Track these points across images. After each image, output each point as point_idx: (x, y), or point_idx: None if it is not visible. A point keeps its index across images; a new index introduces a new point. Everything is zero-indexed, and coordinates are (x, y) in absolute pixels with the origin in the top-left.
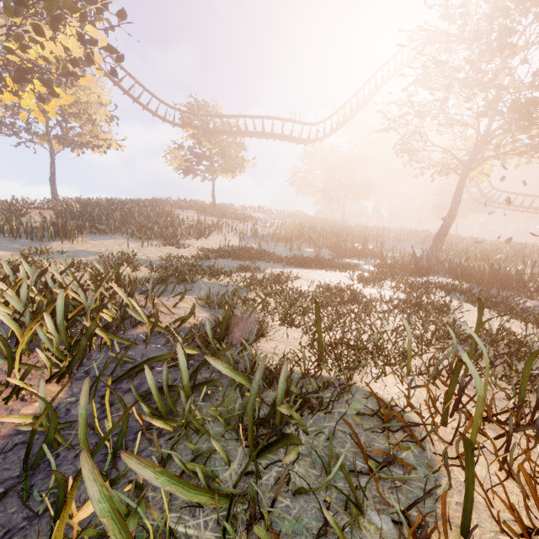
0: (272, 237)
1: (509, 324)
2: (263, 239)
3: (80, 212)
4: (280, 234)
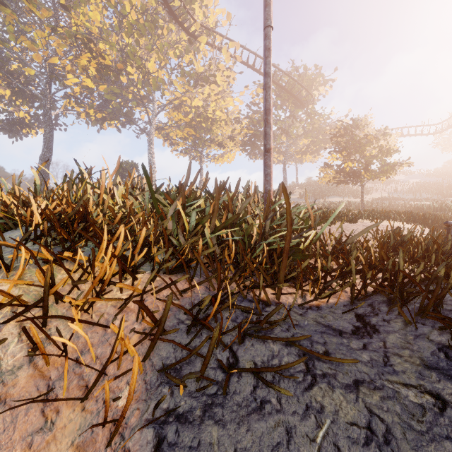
0: (406, 192)
1: None
2: (400, 193)
3: (311, 189)
4: (412, 189)
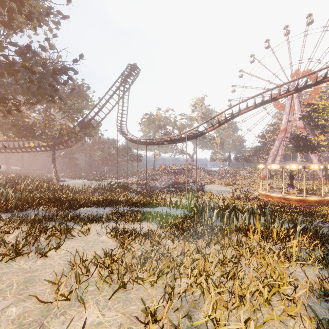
0: None
1: (134, 225)
2: None
3: None
4: None
